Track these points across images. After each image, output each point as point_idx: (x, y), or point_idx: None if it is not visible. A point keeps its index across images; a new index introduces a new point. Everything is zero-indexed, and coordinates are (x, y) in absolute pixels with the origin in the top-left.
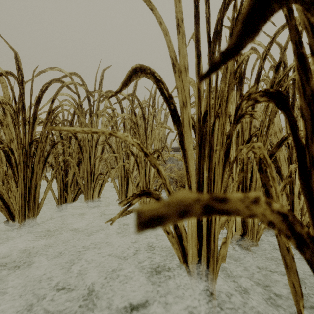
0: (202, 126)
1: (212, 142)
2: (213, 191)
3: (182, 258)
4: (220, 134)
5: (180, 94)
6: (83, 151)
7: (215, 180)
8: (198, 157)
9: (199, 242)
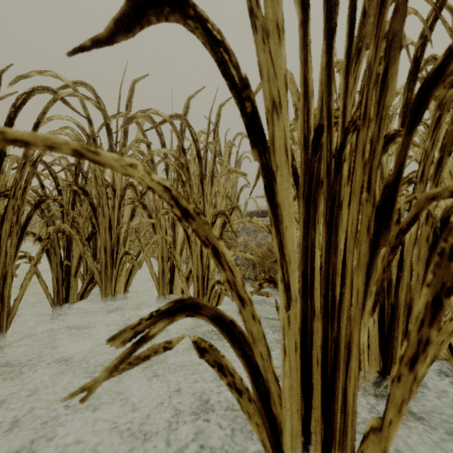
0: (312, 158)
1: (336, 188)
2: (340, 296)
3: (271, 443)
4: (359, 166)
5: (267, 82)
6: (97, 215)
7: (346, 273)
8: (303, 222)
9: (306, 401)
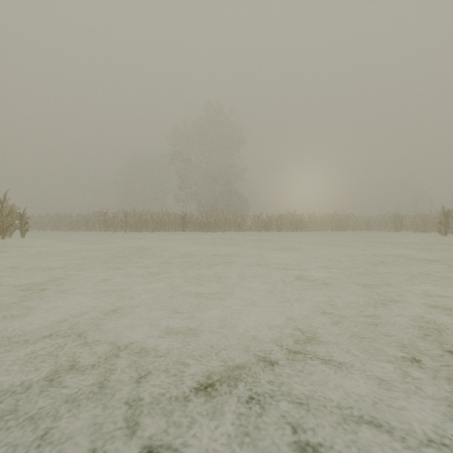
0: None
1: None
2: None
3: None
4: None
5: None
6: (427, 225)
7: None
8: None
9: None
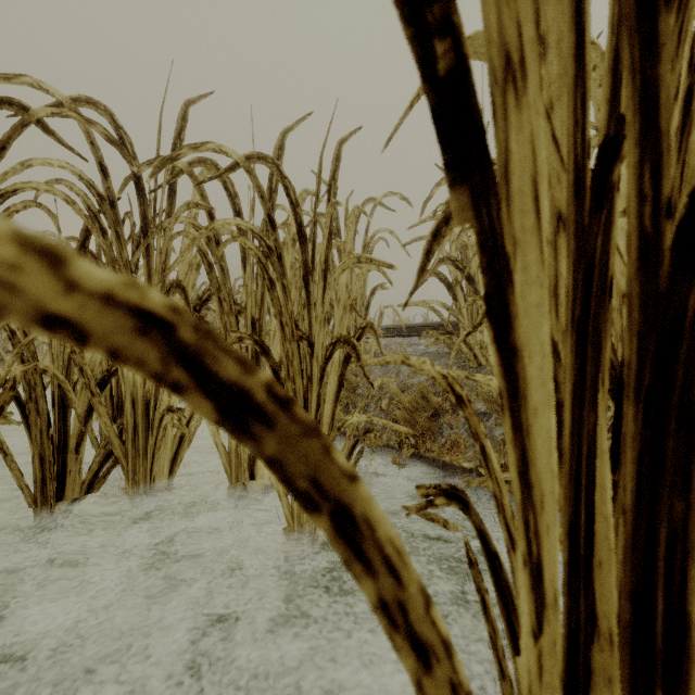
0: (590, 222)
1: (686, 303)
2: None
3: None
4: None
5: None
6: None
7: None
8: (571, 390)
9: None
